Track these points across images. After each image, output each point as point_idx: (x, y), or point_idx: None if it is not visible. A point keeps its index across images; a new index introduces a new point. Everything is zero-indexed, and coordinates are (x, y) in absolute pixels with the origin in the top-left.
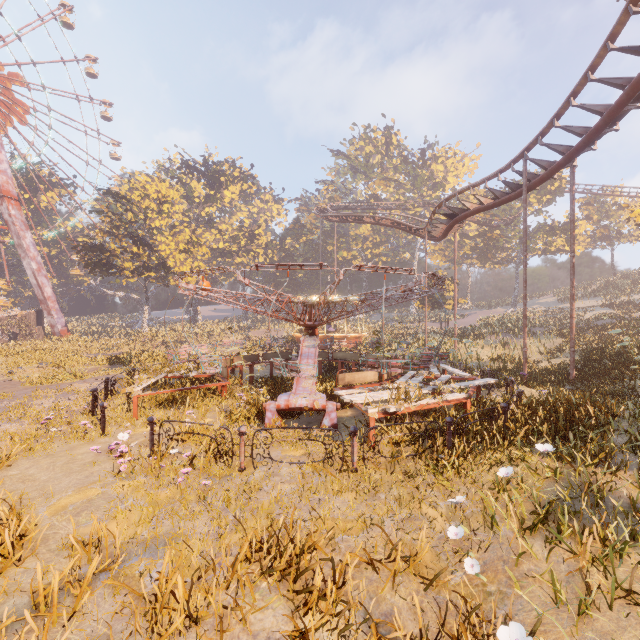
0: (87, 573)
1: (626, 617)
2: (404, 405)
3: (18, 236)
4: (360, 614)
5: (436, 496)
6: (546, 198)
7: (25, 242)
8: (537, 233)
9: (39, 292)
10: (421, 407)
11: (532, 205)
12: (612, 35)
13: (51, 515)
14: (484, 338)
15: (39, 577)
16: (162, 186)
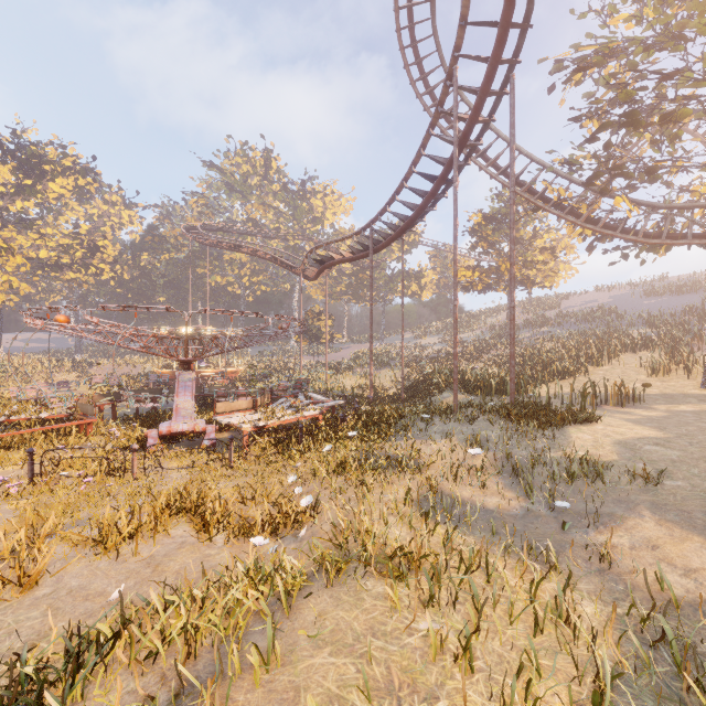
0: (46, 527)
1: (357, 487)
2: (271, 420)
3: None
4: (236, 523)
5: (287, 471)
6: (405, 248)
7: None
8: (398, 278)
9: None
10: (284, 422)
11: (395, 252)
12: (414, 163)
13: None
14: (353, 370)
15: (3, 538)
16: None
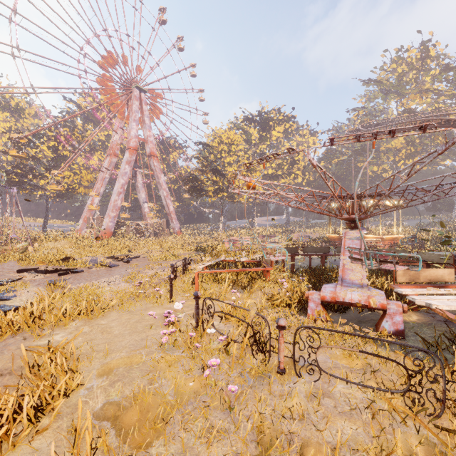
0: None
1: None
2: None
3: (158, 177)
4: None
5: None
6: None
7: (161, 180)
8: None
9: (167, 209)
10: None
11: None
12: None
13: (98, 375)
14: None
15: None
16: (230, 133)
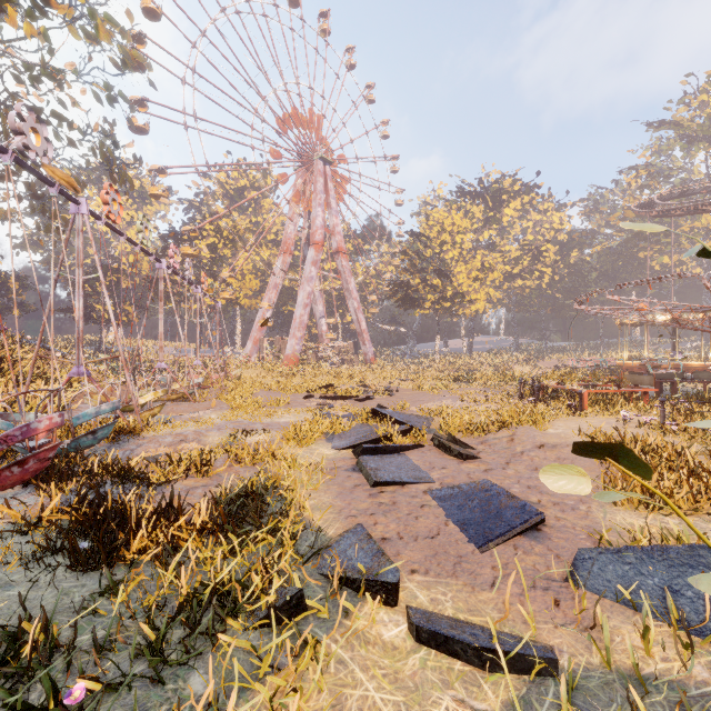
0: None
1: None
2: None
3: (346, 282)
4: None
5: None
6: None
7: (350, 286)
8: None
9: (357, 326)
10: None
11: None
12: None
13: None
14: None
15: None
16: (457, 218)
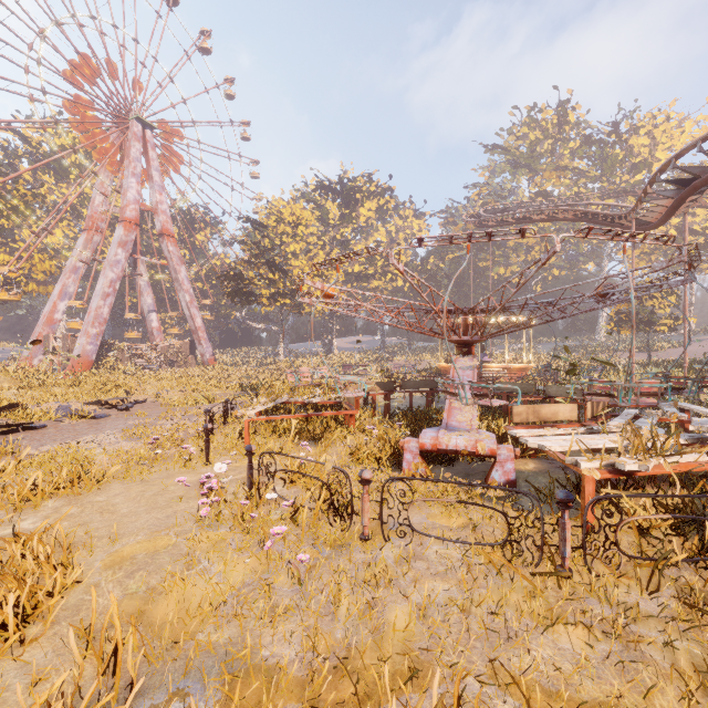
0: None
1: None
2: (652, 460)
3: (175, 271)
4: None
5: None
6: None
7: (180, 276)
8: None
9: (191, 323)
10: (684, 467)
11: None
12: None
13: (104, 567)
14: None
15: None
16: (296, 208)
